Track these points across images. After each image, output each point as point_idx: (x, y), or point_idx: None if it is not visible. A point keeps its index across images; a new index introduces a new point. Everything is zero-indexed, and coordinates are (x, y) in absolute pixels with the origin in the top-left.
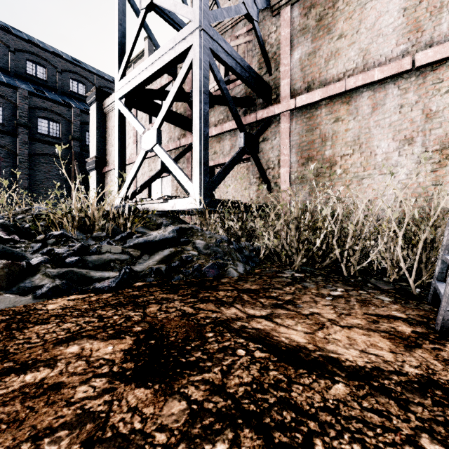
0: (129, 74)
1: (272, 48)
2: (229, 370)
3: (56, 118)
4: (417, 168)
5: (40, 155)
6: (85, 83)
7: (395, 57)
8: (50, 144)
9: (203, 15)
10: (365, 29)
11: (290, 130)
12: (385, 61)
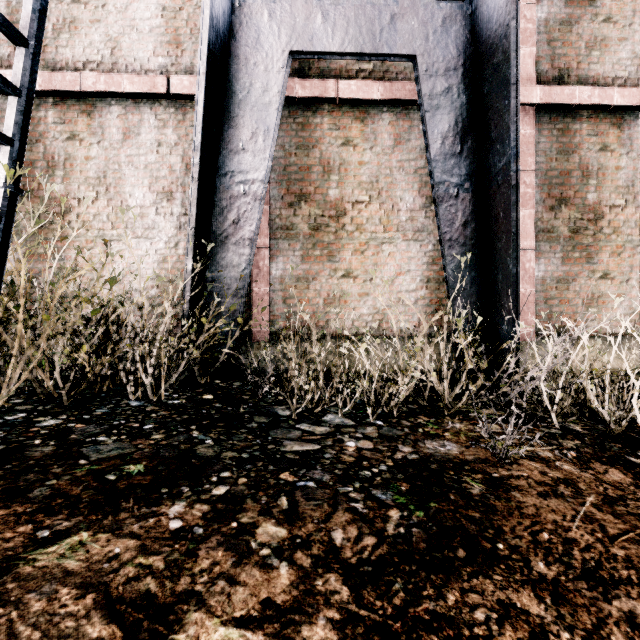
0: None
1: None
2: None
3: None
4: (177, 235)
5: None
6: None
7: (153, 71)
8: None
9: None
10: (115, 9)
11: None
12: (141, 70)
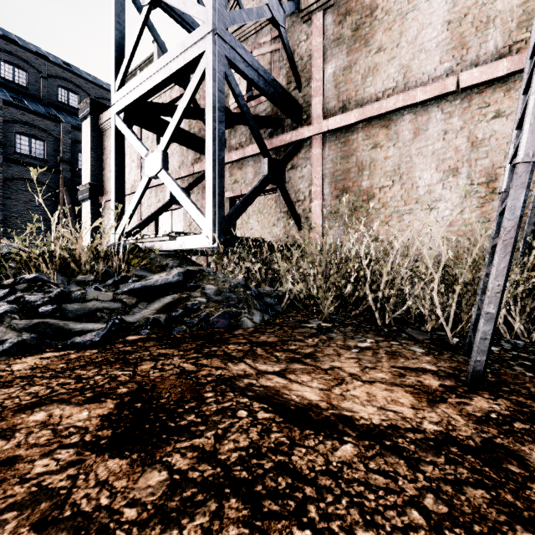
0: (129, 84)
1: (302, 60)
2: (224, 433)
3: (40, 134)
4: (462, 203)
5: (18, 180)
6: (78, 93)
7: (438, 77)
8: (32, 166)
9: (217, 16)
10: (406, 43)
11: (322, 156)
12: (428, 80)
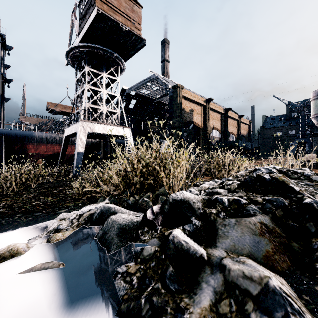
0: None
1: None
2: None
3: None
4: None
5: None
6: None
7: None
8: None
9: None
10: None
11: None
12: None
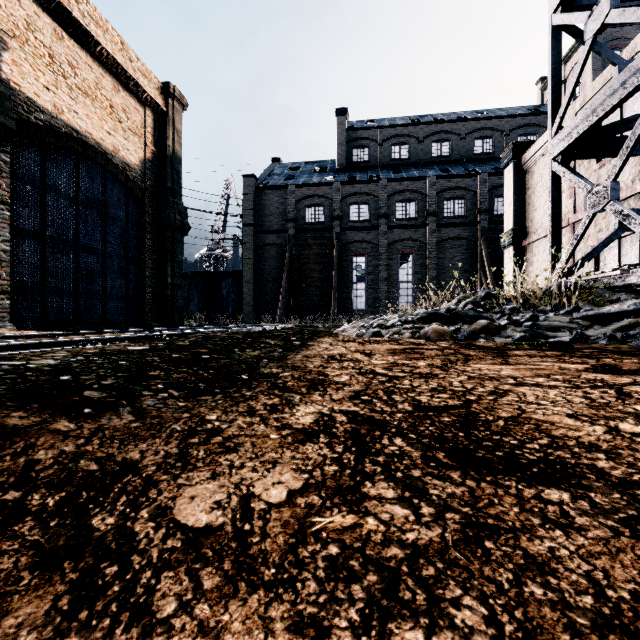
0: (567, 126)
1: None
2: None
3: (461, 194)
4: None
5: (446, 241)
6: (492, 136)
7: None
8: (455, 225)
9: None
10: None
11: None
12: None
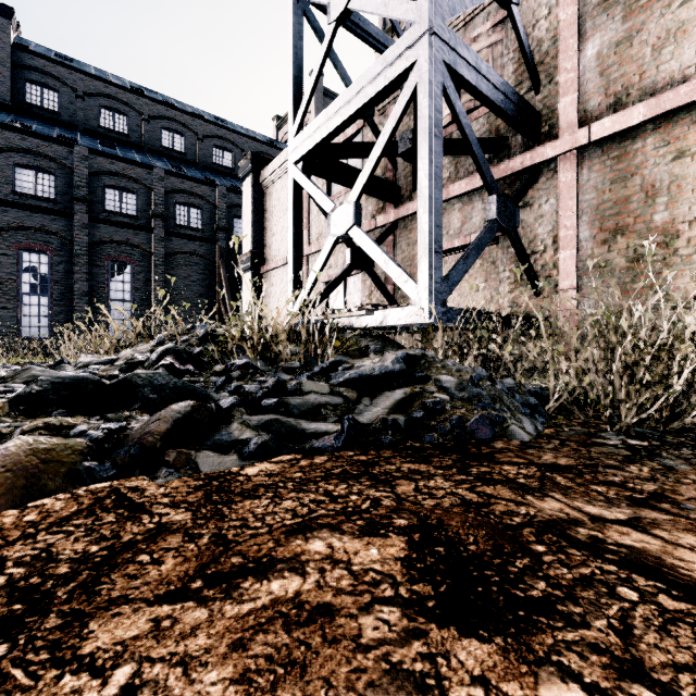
0: (310, 125)
1: (541, 46)
2: (627, 629)
3: (197, 202)
4: None
5: (178, 254)
6: (232, 150)
7: None
8: (191, 238)
9: (434, 9)
10: None
11: (577, 183)
12: None
